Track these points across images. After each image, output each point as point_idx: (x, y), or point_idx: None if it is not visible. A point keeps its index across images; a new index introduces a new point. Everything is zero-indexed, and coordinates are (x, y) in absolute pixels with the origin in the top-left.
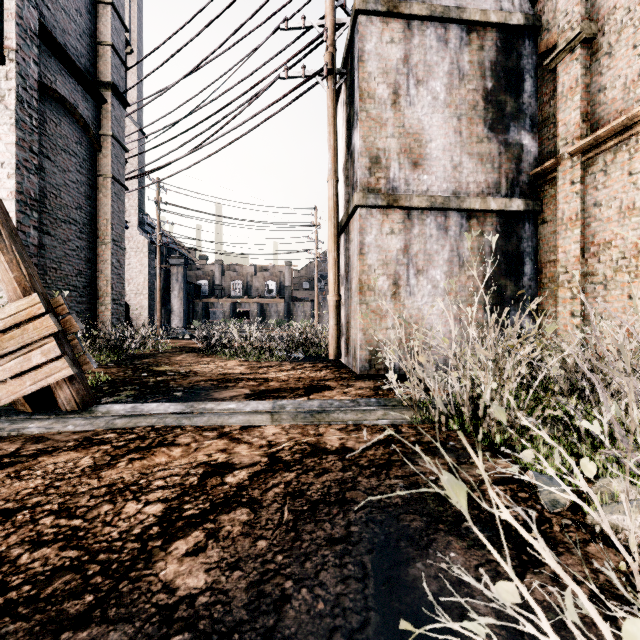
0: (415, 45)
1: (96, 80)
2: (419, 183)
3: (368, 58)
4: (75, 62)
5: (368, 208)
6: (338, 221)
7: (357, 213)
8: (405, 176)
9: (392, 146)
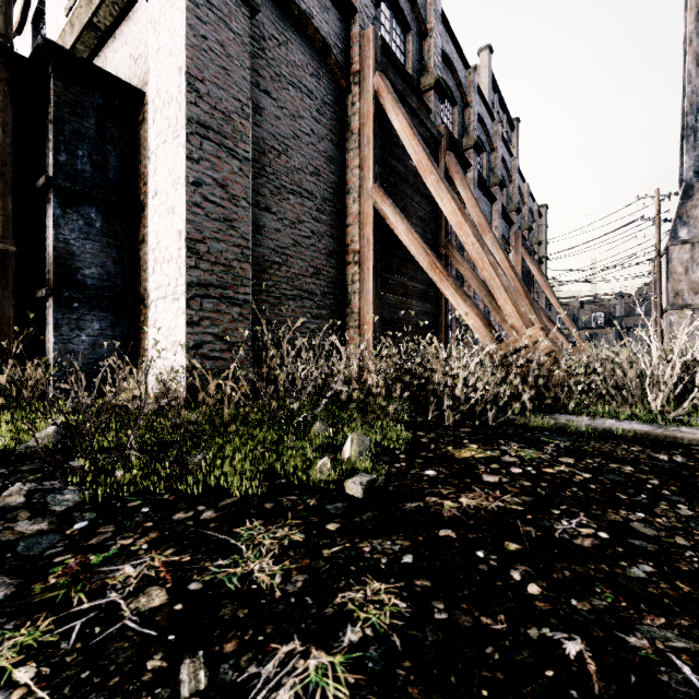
0: (696, 252)
1: (540, 256)
2: (698, 299)
3: (673, 260)
4: (541, 259)
5: (673, 310)
6: (661, 310)
7: (668, 312)
8: (691, 298)
9: (684, 288)
